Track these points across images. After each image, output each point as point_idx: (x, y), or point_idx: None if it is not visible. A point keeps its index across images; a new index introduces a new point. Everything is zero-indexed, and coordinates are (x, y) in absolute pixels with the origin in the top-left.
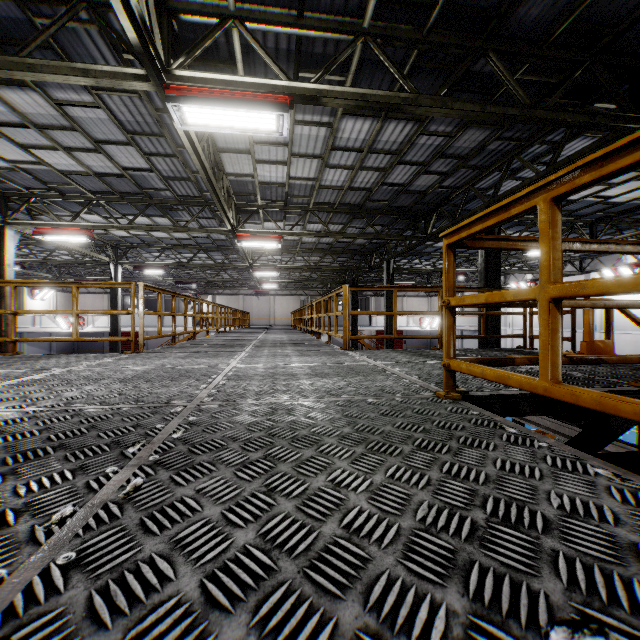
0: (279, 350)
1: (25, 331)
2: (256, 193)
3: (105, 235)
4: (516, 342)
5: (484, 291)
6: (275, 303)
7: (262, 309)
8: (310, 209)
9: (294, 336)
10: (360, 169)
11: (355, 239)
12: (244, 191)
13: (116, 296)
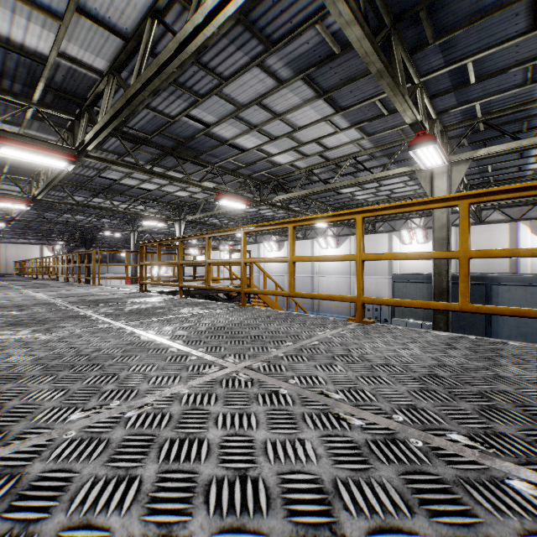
0: (6, 301)
1: None
2: None
3: None
4: None
5: None
6: None
7: None
8: None
9: None
10: None
11: None
12: None
13: None
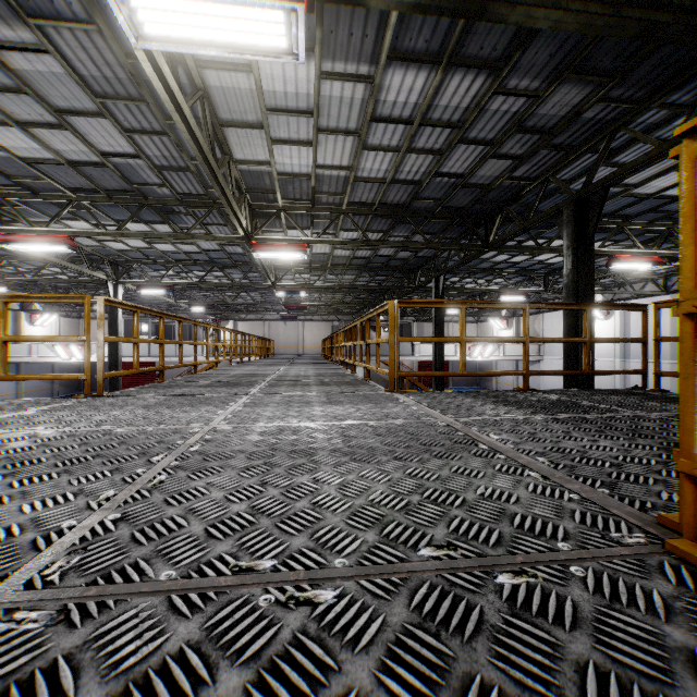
0: (298, 392)
1: (20, 361)
2: (275, 189)
3: (101, 248)
4: None
5: (588, 308)
6: (304, 330)
7: (290, 336)
8: (343, 211)
9: (323, 369)
10: (408, 151)
11: (397, 252)
12: (260, 187)
13: (116, 321)
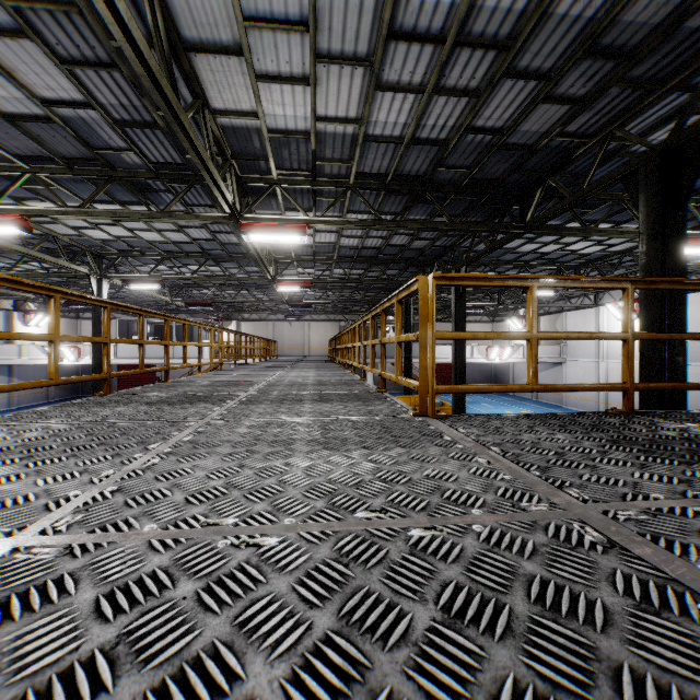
0: (281, 416)
1: (10, 363)
2: (267, 155)
3: (80, 238)
4: (612, 378)
5: None
6: (310, 330)
7: (295, 337)
8: (350, 185)
9: (326, 374)
10: (435, 92)
11: (412, 240)
12: (248, 151)
13: (100, 319)
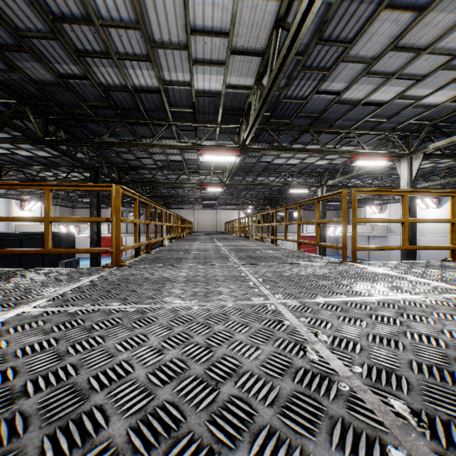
0: None
1: None
2: None
3: None
4: None
5: None
6: None
7: None
8: None
9: None
10: None
11: None
12: None
13: None
